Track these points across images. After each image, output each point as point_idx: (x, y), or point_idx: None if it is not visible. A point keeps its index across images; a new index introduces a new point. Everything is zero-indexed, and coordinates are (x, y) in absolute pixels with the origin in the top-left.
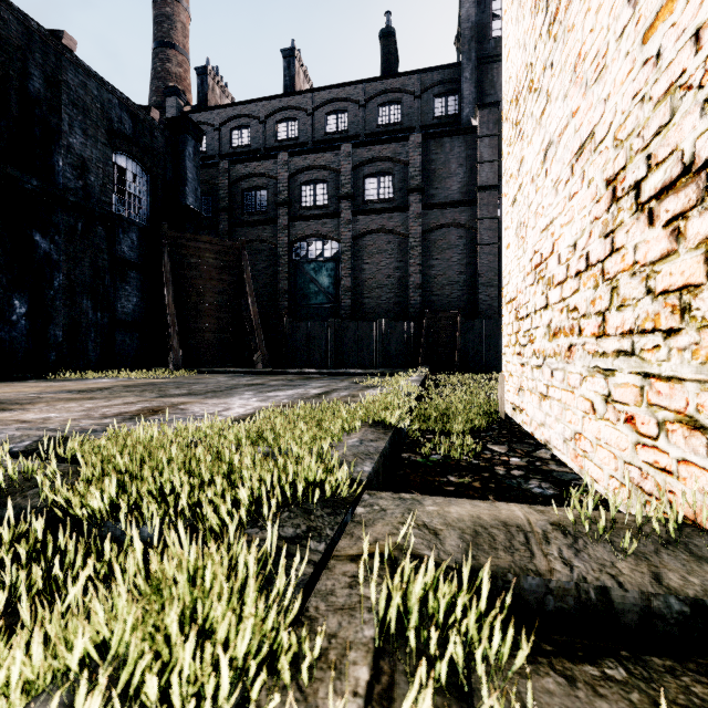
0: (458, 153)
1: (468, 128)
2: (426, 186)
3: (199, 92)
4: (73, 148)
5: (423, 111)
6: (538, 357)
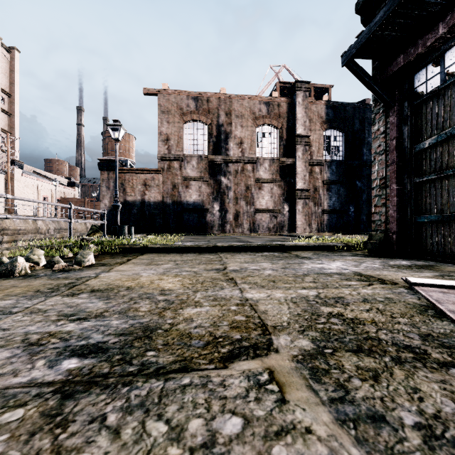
0: None
1: None
2: None
3: None
4: (369, 142)
5: None
6: None
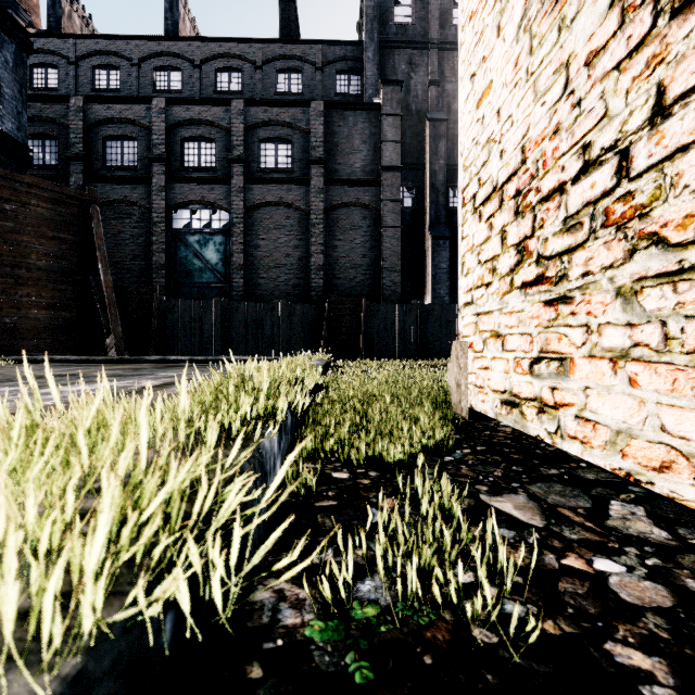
0: (362, 129)
1: (372, 104)
2: (328, 160)
3: (49, 15)
4: None
5: (325, 85)
6: (686, 243)
